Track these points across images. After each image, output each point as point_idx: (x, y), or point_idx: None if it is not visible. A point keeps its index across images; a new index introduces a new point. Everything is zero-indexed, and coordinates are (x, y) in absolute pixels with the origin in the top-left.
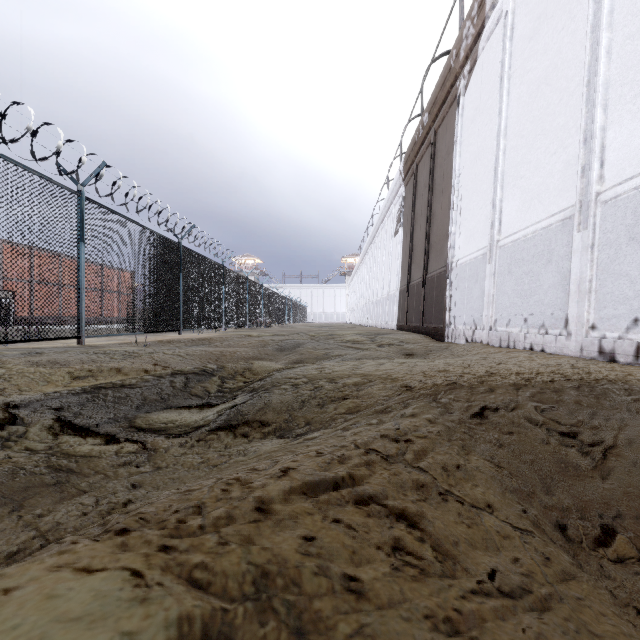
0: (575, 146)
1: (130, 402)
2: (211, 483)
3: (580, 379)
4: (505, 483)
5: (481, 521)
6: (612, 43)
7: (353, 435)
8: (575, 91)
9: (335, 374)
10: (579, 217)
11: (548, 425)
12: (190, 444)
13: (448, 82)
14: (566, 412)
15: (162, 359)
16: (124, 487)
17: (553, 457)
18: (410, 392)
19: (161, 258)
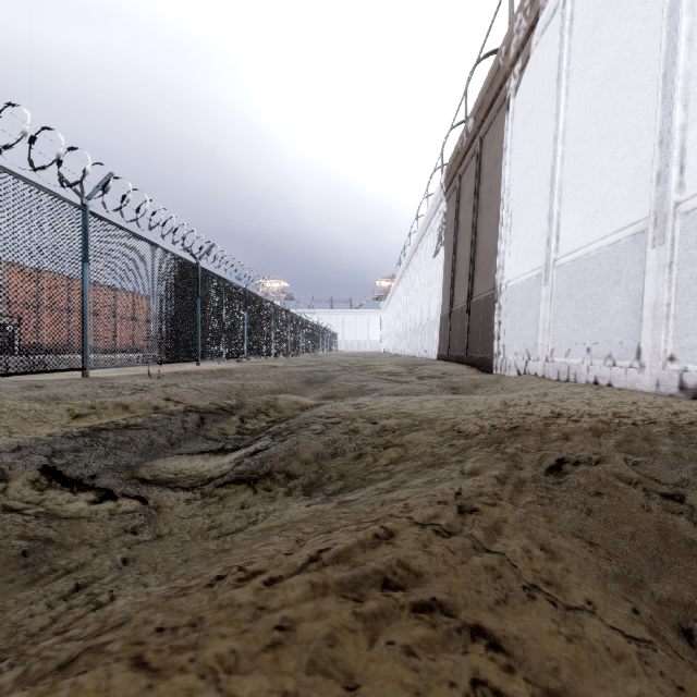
0: (648, 149)
1: (134, 446)
2: (216, 577)
3: (669, 422)
4: (603, 568)
5: (583, 630)
6: (694, 28)
7: (402, 500)
8: (648, 86)
9: (373, 414)
10: (654, 231)
11: (645, 485)
12: (200, 501)
13: (496, 83)
14: (665, 467)
15: (176, 394)
16: (113, 563)
17: (658, 529)
18: (465, 438)
19: (176, 280)
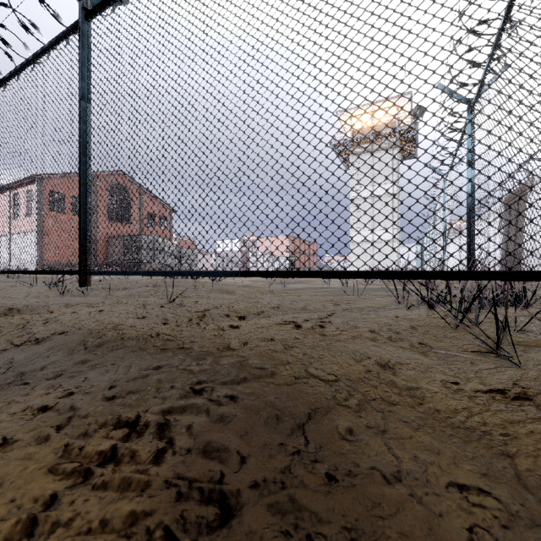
0: None
1: None
2: None
3: None
4: None
5: None
6: None
7: None
8: None
9: None
10: None
11: None
12: None
13: (523, 189)
14: None
15: None
16: None
17: None
18: None
19: None
